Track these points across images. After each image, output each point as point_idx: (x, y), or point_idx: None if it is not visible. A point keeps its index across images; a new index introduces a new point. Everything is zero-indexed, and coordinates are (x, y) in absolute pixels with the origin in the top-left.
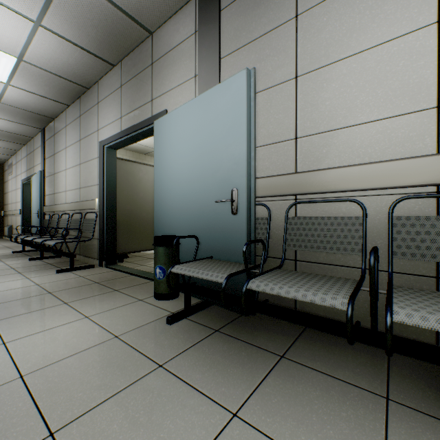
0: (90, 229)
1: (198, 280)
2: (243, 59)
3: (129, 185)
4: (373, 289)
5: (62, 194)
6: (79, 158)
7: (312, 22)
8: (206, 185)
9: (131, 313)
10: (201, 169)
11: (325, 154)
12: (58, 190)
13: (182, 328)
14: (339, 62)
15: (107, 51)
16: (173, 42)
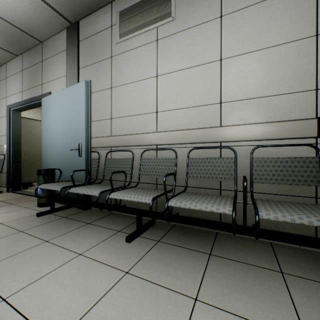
0: None
1: (64, 194)
2: (89, 72)
3: (32, 136)
4: (112, 187)
5: None
6: None
7: (117, 62)
8: (68, 140)
9: (17, 214)
10: (66, 131)
11: (122, 128)
12: None
13: (44, 218)
14: (127, 84)
15: (11, 47)
16: (54, 52)
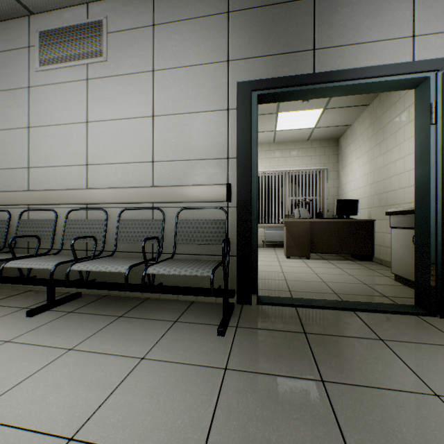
0: None
1: None
2: None
3: None
4: (13, 255)
5: None
6: None
7: (38, 95)
8: None
9: None
10: None
11: (44, 181)
12: None
13: None
14: (50, 126)
15: None
16: None
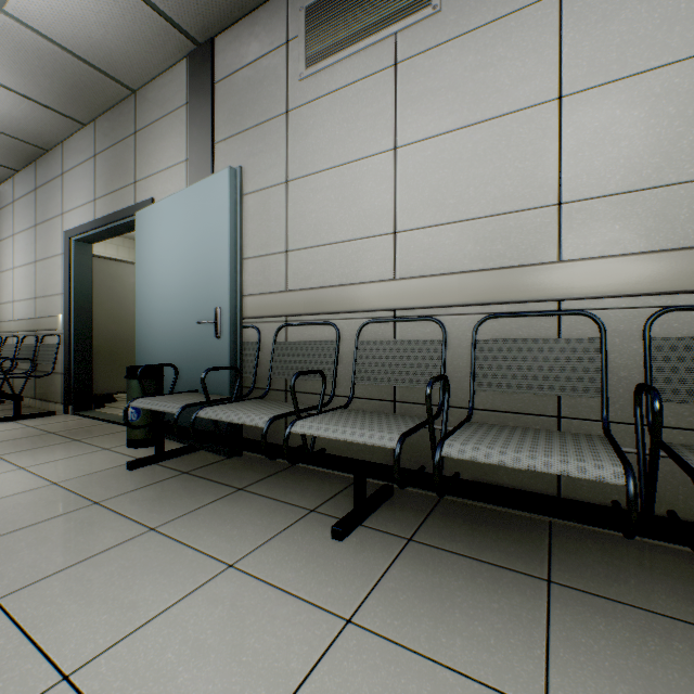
0: (49, 359)
1: (183, 420)
2: (237, 149)
3: (114, 295)
4: (296, 408)
5: (8, 307)
6: (34, 252)
7: (301, 122)
8: (192, 302)
9: (86, 462)
10: (186, 281)
11: (312, 272)
12: (1, 300)
13: (144, 473)
14: (323, 172)
15: (72, 107)
16: (161, 110)
